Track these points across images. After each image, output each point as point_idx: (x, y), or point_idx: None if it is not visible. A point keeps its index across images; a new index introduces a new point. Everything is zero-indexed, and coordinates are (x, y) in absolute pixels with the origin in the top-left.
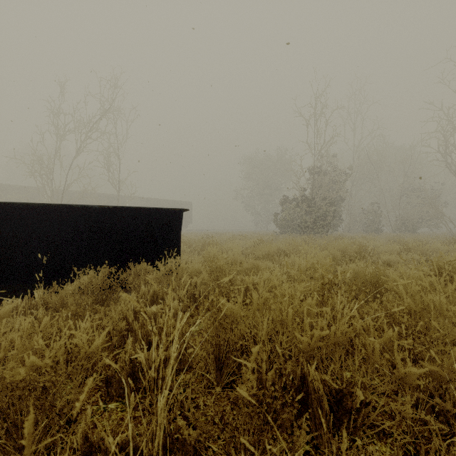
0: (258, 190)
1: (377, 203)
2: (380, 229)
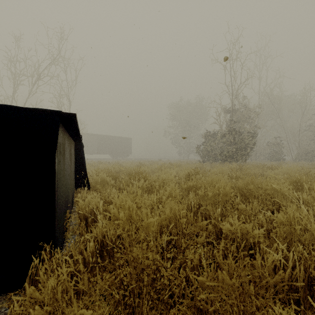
0: (181, 129)
1: (280, 137)
2: (283, 158)
